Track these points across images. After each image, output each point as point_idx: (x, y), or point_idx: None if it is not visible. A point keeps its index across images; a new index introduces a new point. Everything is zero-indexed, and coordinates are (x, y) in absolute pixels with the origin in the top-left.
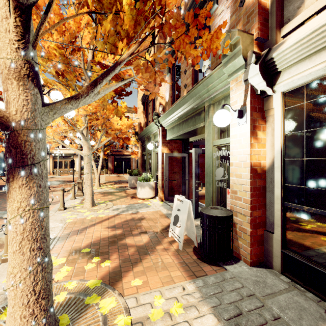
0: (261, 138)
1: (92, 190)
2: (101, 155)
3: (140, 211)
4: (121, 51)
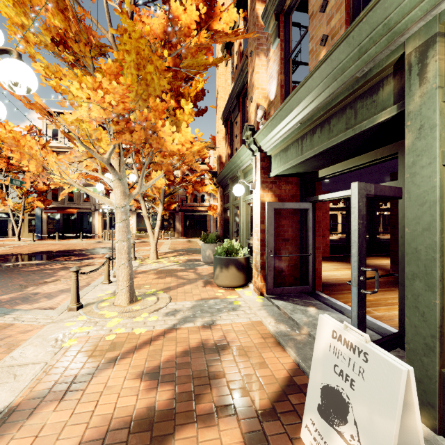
0: None
1: (130, 272)
2: (159, 210)
3: (220, 322)
4: (184, 4)
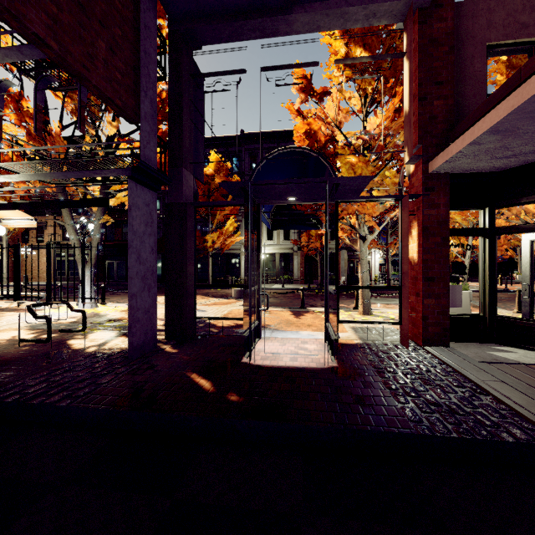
0: (413, 235)
1: None
2: None
3: None
4: None
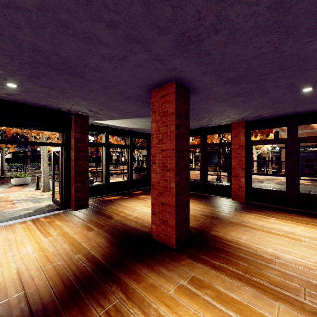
0: None
1: (44, 179)
2: None
3: (18, 203)
4: None
